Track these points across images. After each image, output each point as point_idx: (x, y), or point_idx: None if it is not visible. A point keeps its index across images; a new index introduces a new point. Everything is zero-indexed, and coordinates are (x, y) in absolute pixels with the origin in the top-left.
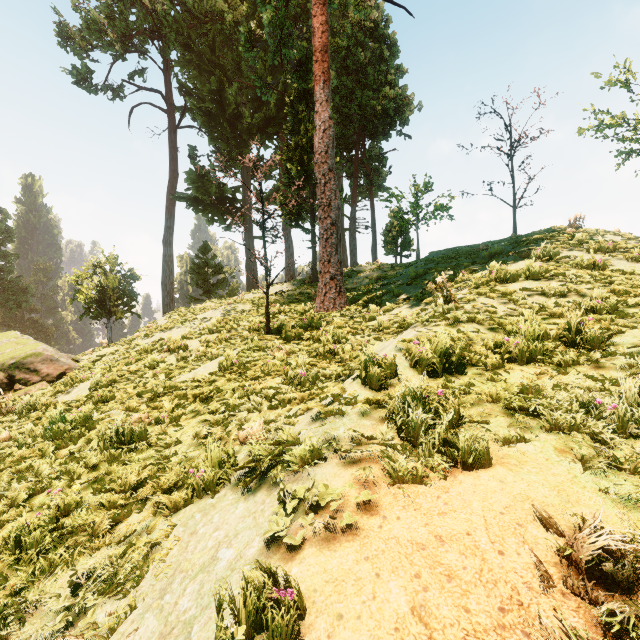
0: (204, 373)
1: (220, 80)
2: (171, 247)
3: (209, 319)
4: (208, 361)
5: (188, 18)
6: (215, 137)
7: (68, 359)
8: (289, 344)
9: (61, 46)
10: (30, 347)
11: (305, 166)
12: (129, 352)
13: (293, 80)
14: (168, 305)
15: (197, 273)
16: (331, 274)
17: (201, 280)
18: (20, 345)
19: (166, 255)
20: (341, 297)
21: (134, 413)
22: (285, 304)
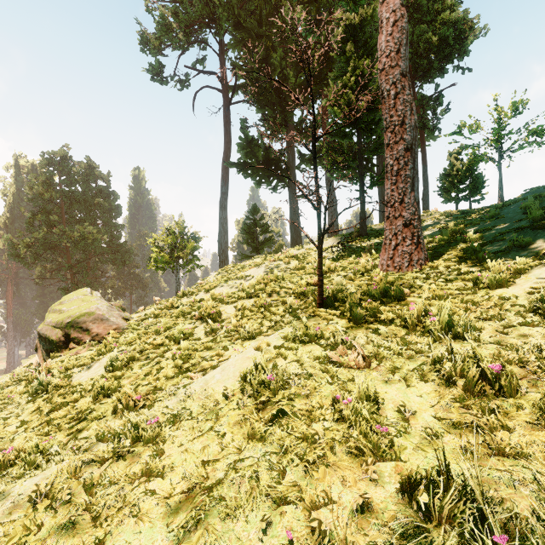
0: (218, 386)
1: (266, 47)
2: (225, 210)
3: (251, 277)
4: (239, 341)
5: (239, 3)
6: (262, 105)
7: (118, 318)
8: (359, 330)
9: (143, 52)
10: (86, 306)
11: (353, 108)
12: (171, 313)
13: (342, 3)
14: (223, 262)
15: (247, 233)
16: (404, 219)
17: (251, 239)
18: (83, 302)
19: (221, 218)
20: (420, 250)
21: (50, 509)
22: (333, 260)
